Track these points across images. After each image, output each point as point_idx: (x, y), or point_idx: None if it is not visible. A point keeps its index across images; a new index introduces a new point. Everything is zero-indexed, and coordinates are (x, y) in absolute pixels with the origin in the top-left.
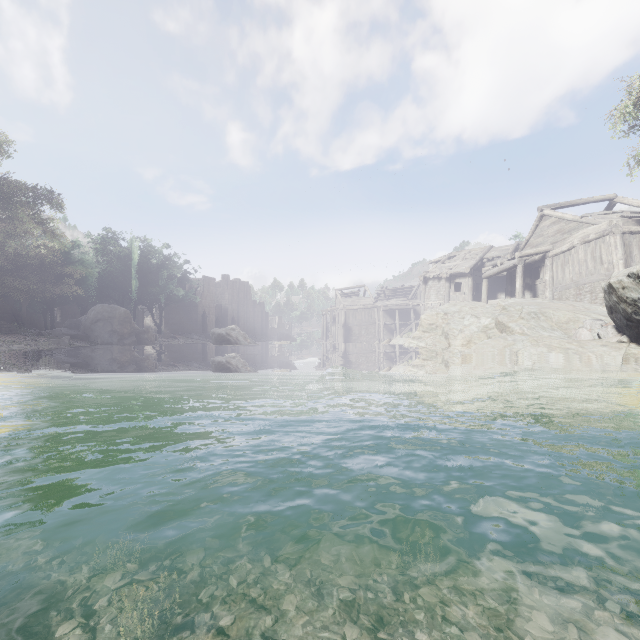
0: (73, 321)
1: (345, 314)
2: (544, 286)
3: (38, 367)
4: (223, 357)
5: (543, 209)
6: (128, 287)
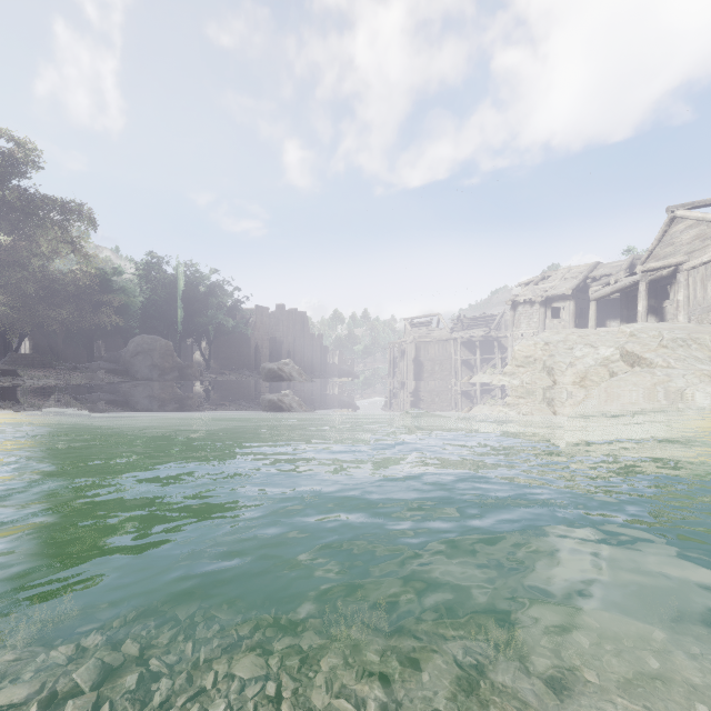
0: (113, 354)
1: (415, 347)
2: (676, 308)
3: (48, 405)
4: (273, 396)
5: (675, 210)
6: (173, 317)
